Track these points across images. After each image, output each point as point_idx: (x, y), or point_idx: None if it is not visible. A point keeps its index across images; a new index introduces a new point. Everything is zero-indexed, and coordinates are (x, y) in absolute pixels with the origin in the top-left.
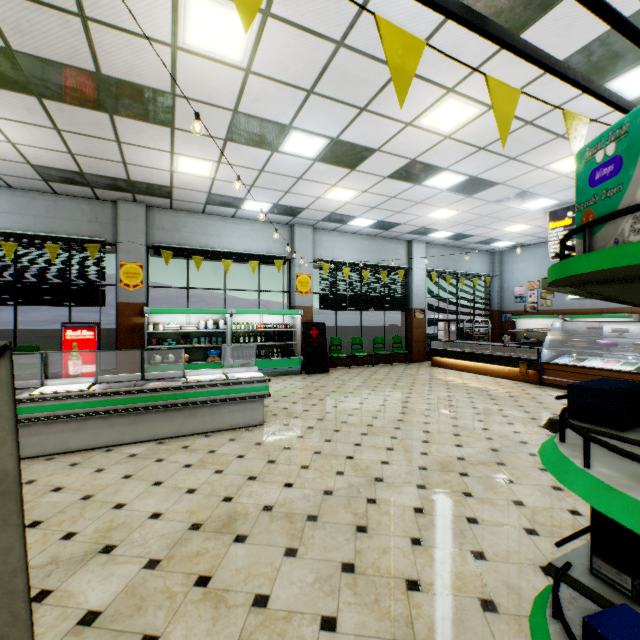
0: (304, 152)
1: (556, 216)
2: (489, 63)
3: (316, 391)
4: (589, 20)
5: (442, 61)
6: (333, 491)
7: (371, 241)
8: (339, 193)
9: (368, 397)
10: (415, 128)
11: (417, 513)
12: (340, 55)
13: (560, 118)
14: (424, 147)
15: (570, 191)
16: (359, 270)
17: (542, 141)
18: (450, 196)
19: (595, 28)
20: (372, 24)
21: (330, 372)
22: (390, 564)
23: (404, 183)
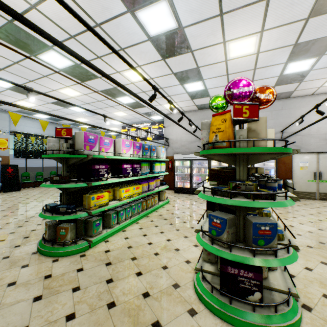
0: (0, 85)
1: (123, 128)
2: (78, 84)
3: (10, 198)
4: (103, 85)
5: (61, 79)
6: (11, 222)
7: (49, 125)
8: (25, 103)
9: (40, 197)
10: (58, 92)
11: (43, 220)
12: (17, 65)
13: (109, 102)
14: (64, 98)
15: (125, 121)
16: (41, 138)
17: (107, 106)
18: (83, 114)
19: (105, 87)
20: (30, 63)
21: (21, 190)
22: (28, 229)
23: (60, 106)
